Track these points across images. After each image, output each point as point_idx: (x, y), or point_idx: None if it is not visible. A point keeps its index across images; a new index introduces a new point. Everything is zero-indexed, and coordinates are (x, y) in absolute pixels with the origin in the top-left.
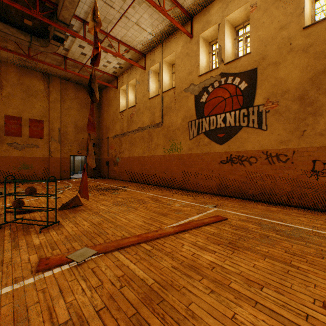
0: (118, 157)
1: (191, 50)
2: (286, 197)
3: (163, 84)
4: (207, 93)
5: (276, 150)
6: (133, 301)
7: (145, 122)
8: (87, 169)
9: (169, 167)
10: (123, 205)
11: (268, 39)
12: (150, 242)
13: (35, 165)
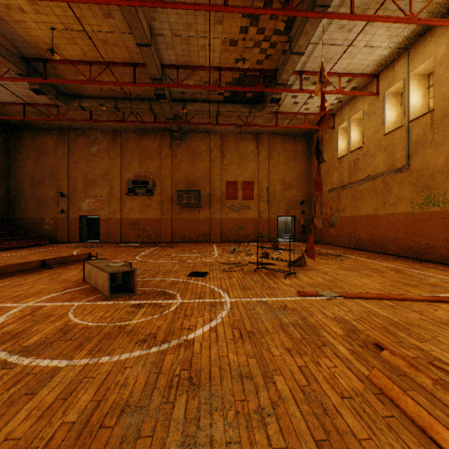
0: (335, 216)
1: None
2: None
3: (410, 110)
4: None
5: None
6: (380, 323)
7: (378, 168)
8: (294, 231)
9: (421, 230)
10: (351, 271)
11: None
12: (392, 301)
13: (247, 226)
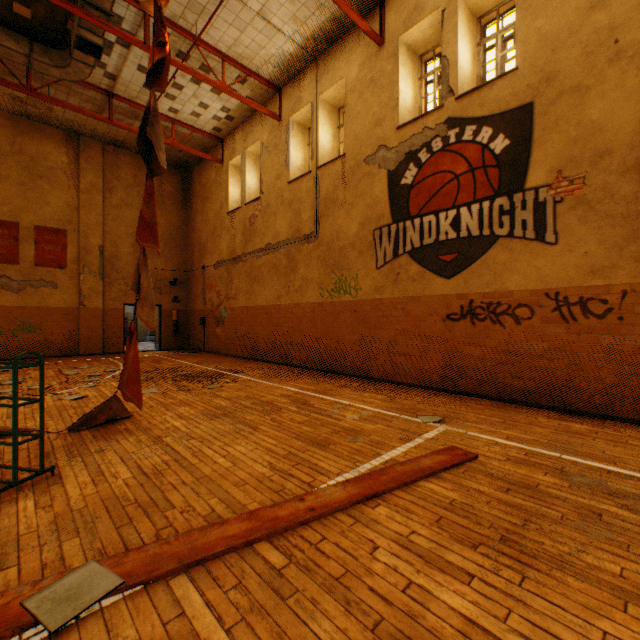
0: (225, 307)
1: (381, 71)
2: (604, 398)
3: (319, 150)
4: (415, 165)
5: (580, 288)
6: None
7: (281, 233)
8: (160, 332)
9: (332, 328)
10: (225, 417)
11: (561, 35)
12: (281, 536)
13: (49, 324)
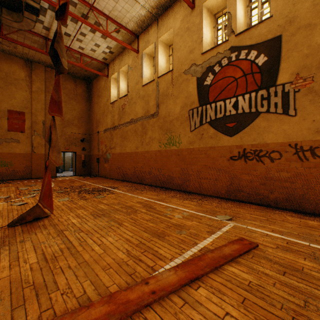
0: (109, 153)
1: (193, 23)
2: None
3: (159, 68)
4: (212, 74)
5: (310, 141)
6: None
7: (139, 113)
8: (75, 166)
9: (165, 164)
10: (103, 217)
11: None
12: (131, 319)
13: (15, 162)
